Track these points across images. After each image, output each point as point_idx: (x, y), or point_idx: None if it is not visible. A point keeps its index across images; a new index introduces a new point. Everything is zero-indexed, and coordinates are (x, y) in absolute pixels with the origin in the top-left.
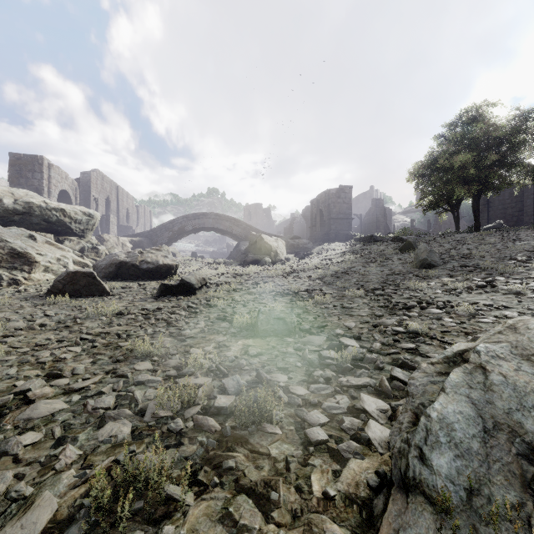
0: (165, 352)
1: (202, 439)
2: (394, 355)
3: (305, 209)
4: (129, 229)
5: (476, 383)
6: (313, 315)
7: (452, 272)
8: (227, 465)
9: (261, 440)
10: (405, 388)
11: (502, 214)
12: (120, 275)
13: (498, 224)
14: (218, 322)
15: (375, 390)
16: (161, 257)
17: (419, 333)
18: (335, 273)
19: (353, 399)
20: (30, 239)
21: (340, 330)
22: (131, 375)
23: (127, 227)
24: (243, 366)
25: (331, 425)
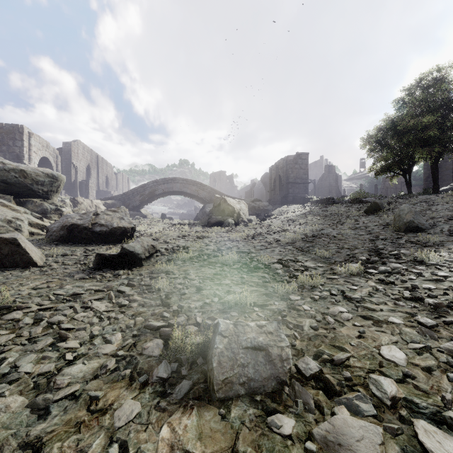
0: None
1: None
2: None
3: (264, 176)
4: (108, 194)
5: None
6: (307, 318)
7: None
8: None
9: None
10: None
11: (450, 177)
12: (72, 239)
13: None
14: (146, 334)
15: None
16: (117, 219)
17: None
18: (305, 236)
19: None
20: None
21: (391, 382)
22: None
23: (106, 191)
24: None
25: None
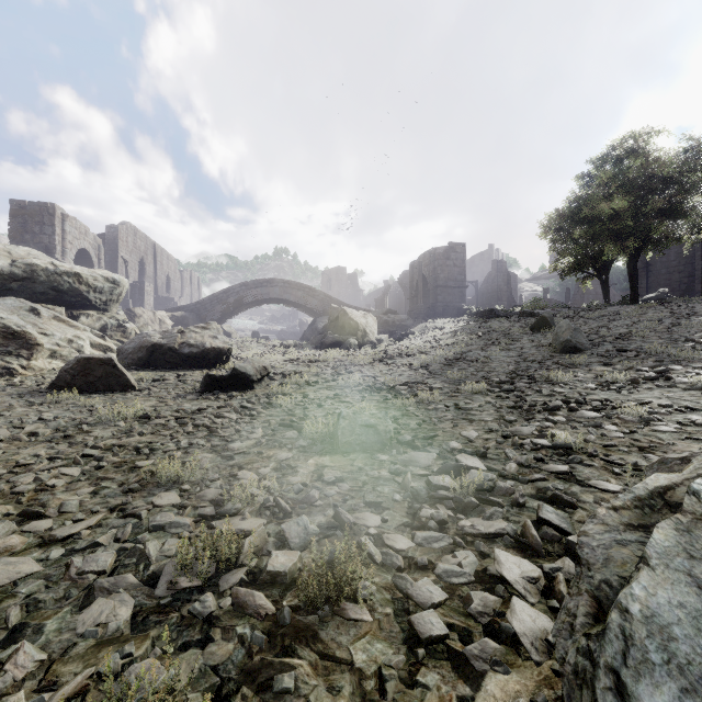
0: (202, 476)
1: (243, 630)
2: (538, 482)
3: (403, 275)
4: (170, 301)
5: (701, 549)
6: (416, 420)
7: (607, 358)
8: (280, 684)
9: (339, 633)
10: (562, 538)
11: (666, 280)
12: (153, 363)
13: (662, 294)
14: (281, 430)
15: (515, 541)
16: (208, 338)
17: (571, 448)
18: (445, 359)
19: (483, 557)
20: (32, 313)
21: (457, 443)
22: (146, 515)
23: (167, 298)
24: (314, 500)
25: (451, 606)
